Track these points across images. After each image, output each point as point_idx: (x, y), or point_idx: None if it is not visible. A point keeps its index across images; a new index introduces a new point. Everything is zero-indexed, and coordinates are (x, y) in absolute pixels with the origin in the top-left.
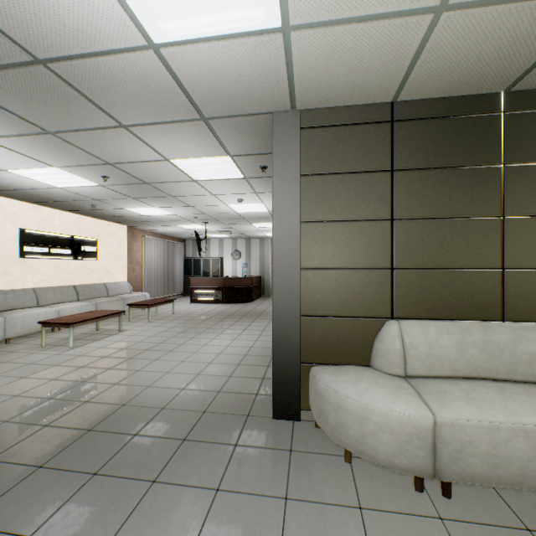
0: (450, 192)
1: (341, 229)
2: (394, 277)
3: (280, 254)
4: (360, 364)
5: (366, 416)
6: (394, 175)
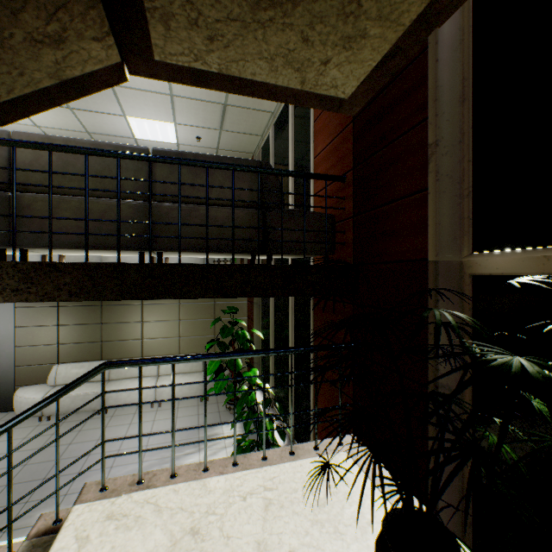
0: (83, 314)
1: (36, 329)
2: (60, 347)
3: (4, 341)
4: (45, 383)
5: (23, 401)
6: (60, 308)
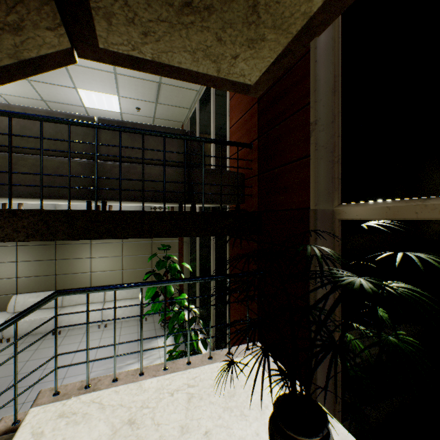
0: (39, 252)
1: None
2: (18, 280)
3: None
4: (5, 311)
5: None
6: (18, 247)
